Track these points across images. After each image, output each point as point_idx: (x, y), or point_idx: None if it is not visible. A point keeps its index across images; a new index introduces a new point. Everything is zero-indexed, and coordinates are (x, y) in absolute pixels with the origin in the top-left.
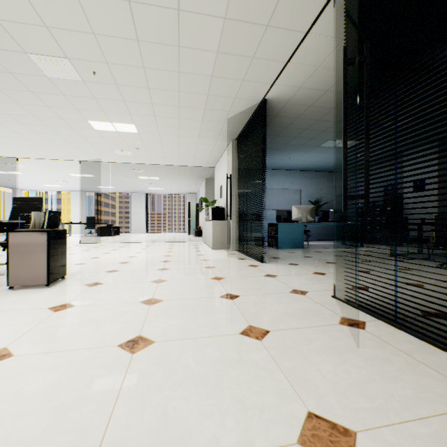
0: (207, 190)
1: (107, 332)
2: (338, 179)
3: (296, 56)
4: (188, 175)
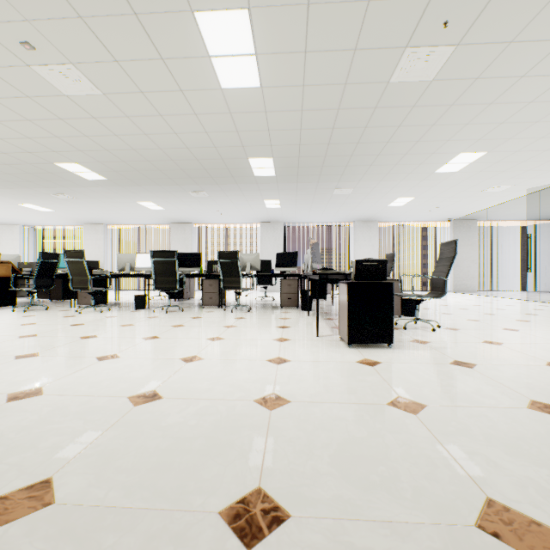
0: None
1: (191, 383)
2: None
3: None
4: None
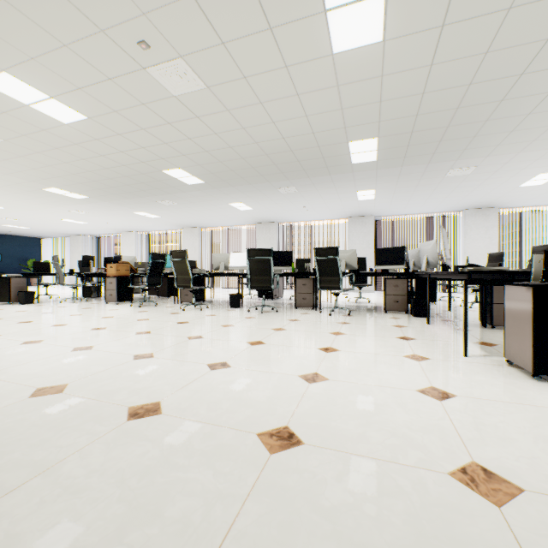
0: None
1: (331, 420)
2: None
3: None
4: None
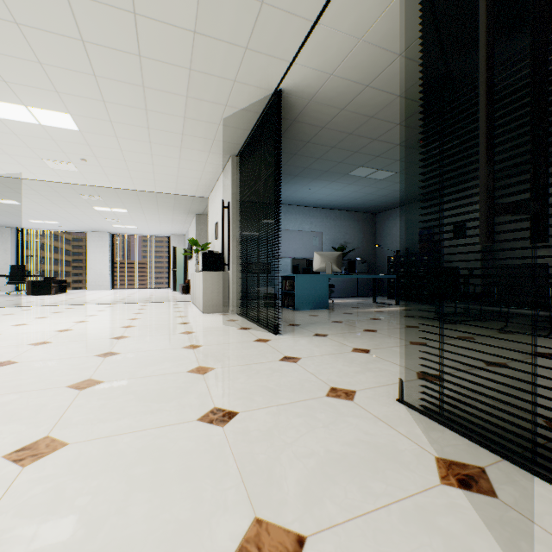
0: (198, 230)
1: None
2: (366, 220)
3: (329, 13)
4: (172, 208)
